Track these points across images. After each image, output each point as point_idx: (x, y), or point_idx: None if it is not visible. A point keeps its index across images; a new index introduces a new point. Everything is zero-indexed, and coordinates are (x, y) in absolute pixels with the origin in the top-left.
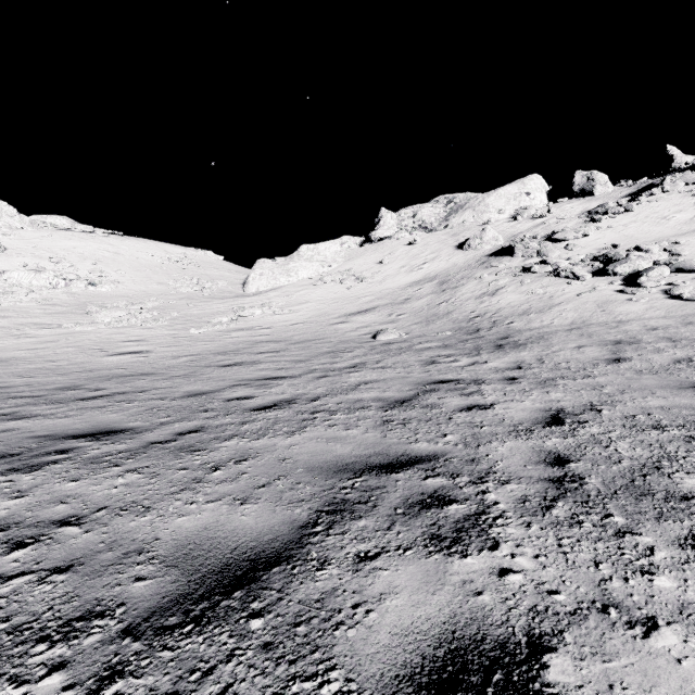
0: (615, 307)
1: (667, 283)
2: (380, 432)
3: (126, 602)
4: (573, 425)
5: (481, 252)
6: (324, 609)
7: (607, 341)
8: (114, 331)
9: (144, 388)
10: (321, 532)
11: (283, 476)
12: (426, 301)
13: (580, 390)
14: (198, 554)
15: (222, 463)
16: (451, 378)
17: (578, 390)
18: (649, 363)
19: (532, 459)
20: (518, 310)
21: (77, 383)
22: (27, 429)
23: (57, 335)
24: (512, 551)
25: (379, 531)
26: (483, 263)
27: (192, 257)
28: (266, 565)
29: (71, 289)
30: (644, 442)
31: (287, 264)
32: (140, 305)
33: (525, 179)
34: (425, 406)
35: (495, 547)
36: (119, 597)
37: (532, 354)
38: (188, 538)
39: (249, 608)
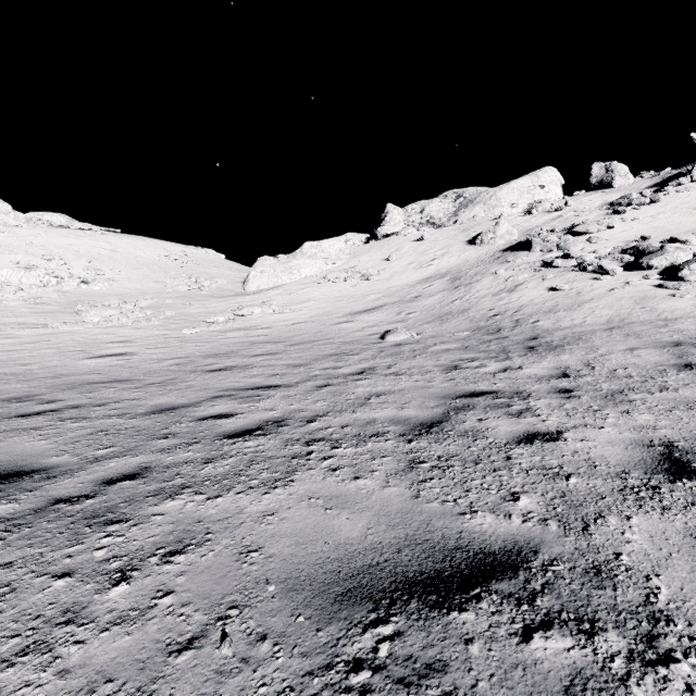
0: (656, 304)
1: None
2: (408, 486)
3: None
4: None
5: (494, 247)
6: None
7: (663, 342)
8: (102, 331)
9: (107, 399)
10: None
11: (237, 607)
12: (437, 298)
13: (672, 409)
14: None
15: (139, 558)
16: (484, 389)
17: (668, 409)
18: None
19: None
20: (543, 307)
21: (33, 393)
22: None
23: (39, 335)
24: None
25: None
26: (498, 258)
27: (192, 256)
28: None
29: (62, 287)
30: None
31: (289, 261)
32: (133, 304)
33: (538, 172)
34: (463, 434)
35: None
36: None
37: (576, 358)
38: None
39: None
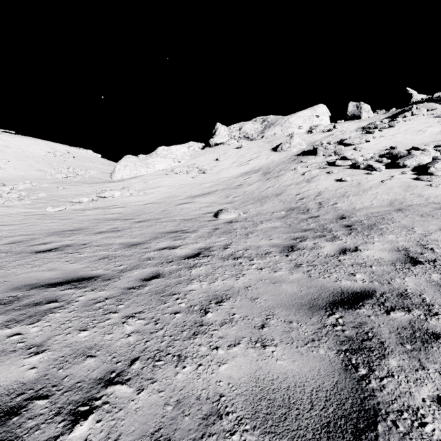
0: (420, 191)
1: None
2: None
3: None
4: None
5: (290, 153)
6: None
7: None
8: None
9: None
10: None
11: None
12: (255, 186)
13: None
14: None
15: None
16: (351, 286)
17: None
18: None
19: None
20: (336, 193)
21: None
22: None
23: None
24: None
25: None
26: (294, 160)
27: (74, 153)
28: None
29: None
30: None
31: (147, 159)
32: (11, 186)
33: (315, 107)
34: None
35: None
36: None
37: (403, 238)
38: None
39: None
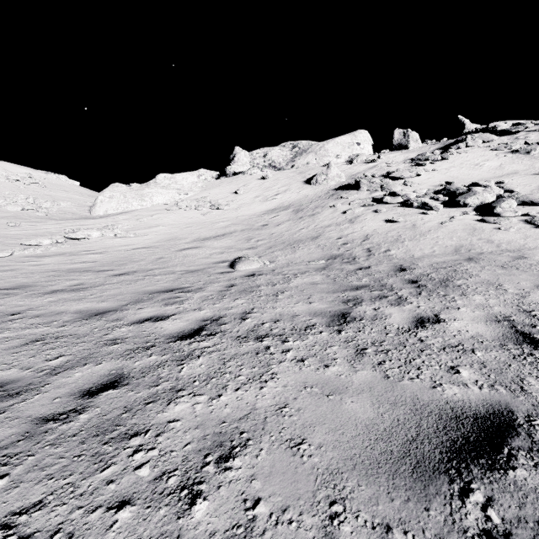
0: (489, 236)
1: (521, 214)
2: None
3: None
4: None
5: (327, 187)
6: None
7: None
8: None
9: None
10: None
11: None
12: (284, 227)
13: None
14: None
15: None
16: (465, 399)
17: None
18: None
19: None
20: (388, 236)
21: None
22: None
23: None
24: None
25: None
26: (333, 195)
27: (39, 178)
28: None
29: None
30: None
31: (142, 189)
32: None
33: (355, 132)
34: None
35: None
36: None
37: (495, 300)
38: None
39: None
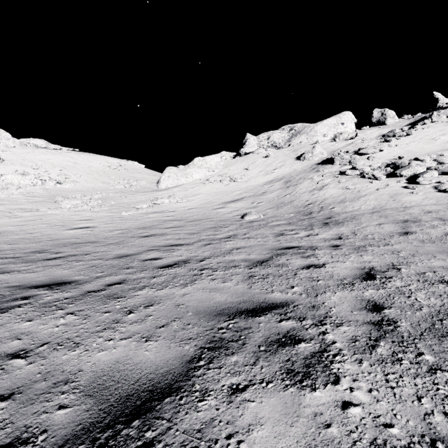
0: (402, 198)
1: (436, 182)
2: (247, 284)
3: (48, 429)
4: (382, 279)
5: (312, 162)
6: (203, 439)
7: (398, 220)
8: (72, 214)
9: (89, 251)
10: (204, 366)
11: (178, 318)
12: (276, 194)
13: (383, 254)
14: (109, 384)
15: (135, 307)
16: (294, 245)
17: (382, 254)
18: (428, 235)
19: (356, 306)
20: (337, 199)
21: (45, 248)
22: (5, 281)
23: (35, 216)
24: (350, 385)
25: (247, 366)
26: (314, 169)
27: (124, 166)
28: (160, 395)
29: (45, 186)
30: (435, 293)
31: (185, 170)
32: (90, 197)
33: (340, 114)
34: (277, 265)
35: (337, 382)
36: (43, 425)
37: (348, 229)
38: (103, 370)
39: (143, 437)
